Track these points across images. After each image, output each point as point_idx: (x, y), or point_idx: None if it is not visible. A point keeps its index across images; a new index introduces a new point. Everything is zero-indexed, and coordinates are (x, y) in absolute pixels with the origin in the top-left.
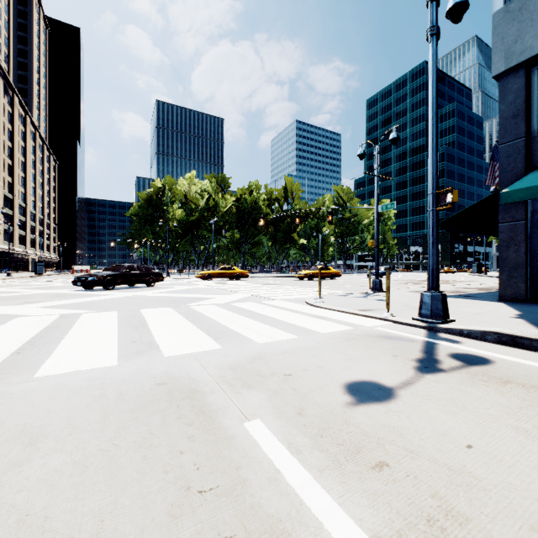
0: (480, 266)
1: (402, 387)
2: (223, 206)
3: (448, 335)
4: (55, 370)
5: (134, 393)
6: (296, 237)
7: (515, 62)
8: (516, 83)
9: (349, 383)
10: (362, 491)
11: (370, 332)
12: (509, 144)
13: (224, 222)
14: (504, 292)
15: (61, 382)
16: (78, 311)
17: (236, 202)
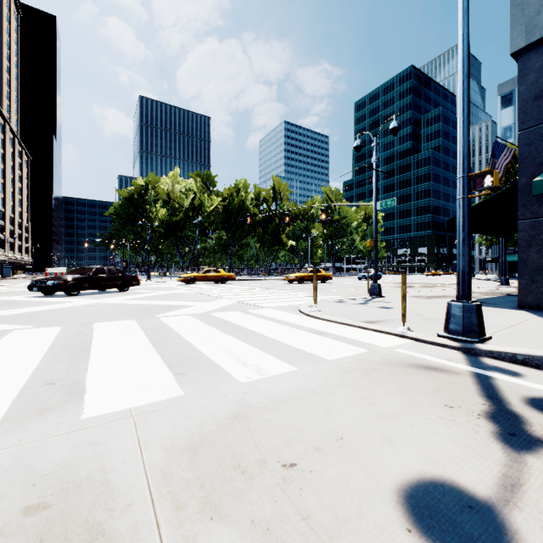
0: None
1: (509, 501)
2: (208, 206)
3: (496, 362)
4: None
5: None
6: (285, 239)
7: (538, 36)
8: (539, 60)
9: (406, 490)
10: None
11: (391, 357)
12: (530, 130)
13: (210, 222)
14: (524, 298)
15: None
16: (10, 326)
17: (223, 201)
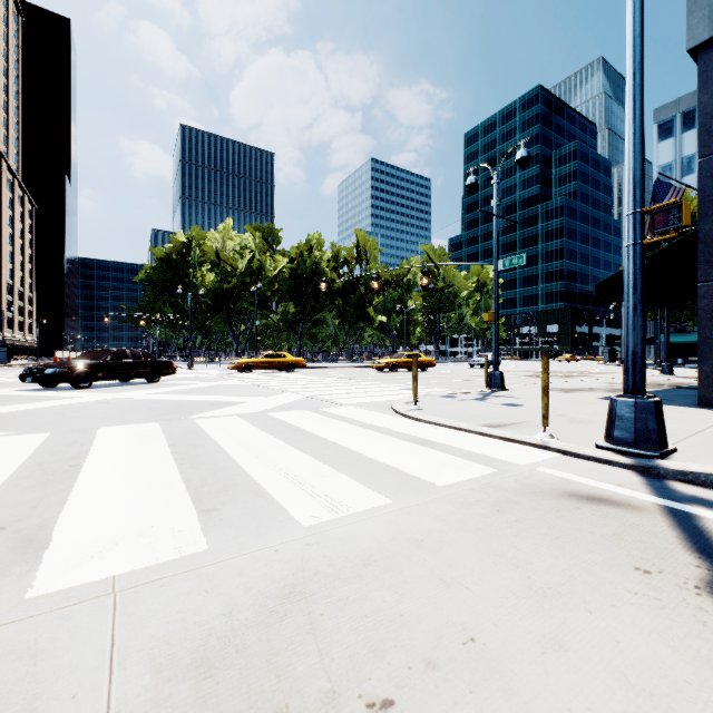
0: (613, 352)
1: None
2: (271, 269)
3: (693, 488)
4: None
5: None
6: (372, 313)
7: None
8: None
9: None
10: None
11: (533, 481)
12: None
13: (274, 291)
14: (708, 391)
15: None
16: None
17: (290, 263)
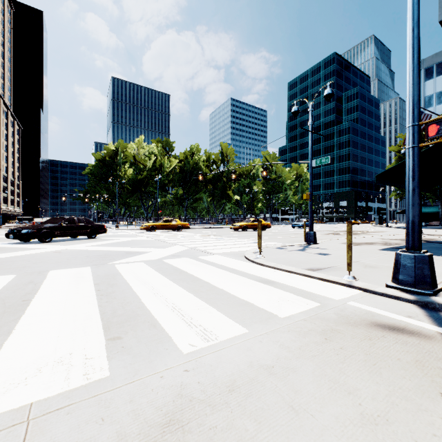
0: (381, 218)
1: None
2: (168, 166)
3: None
4: None
5: None
6: (231, 194)
7: None
8: None
9: None
10: None
11: (347, 313)
12: None
13: (169, 180)
14: None
15: None
16: None
17: (179, 163)
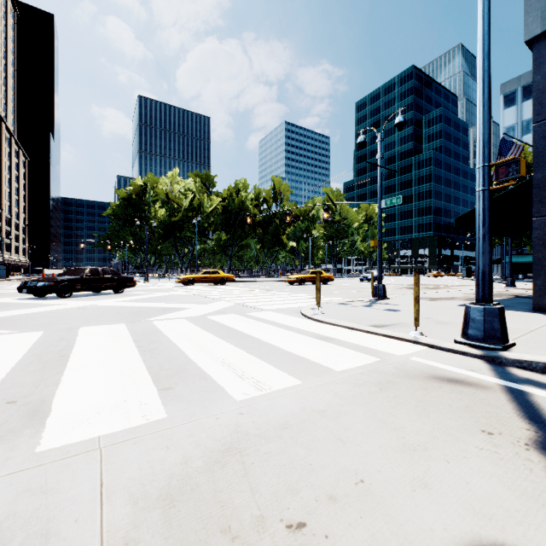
0: (469, 269)
1: None
2: (208, 206)
3: (526, 373)
4: None
5: None
6: (285, 240)
7: None
8: None
9: None
10: None
11: (407, 367)
12: None
13: (210, 223)
14: (540, 300)
15: None
16: None
17: (222, 202)
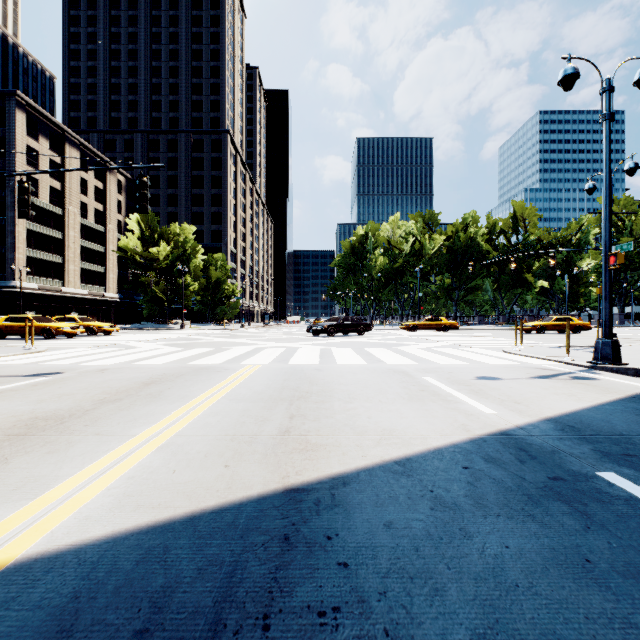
0: None
1: (508, 379)
2: (430, 248)
3: (600, 371)
4: (343, 363)
5: (380, 370)
6: (530, 278)
7: None
8: None
9: (480, 376)
10: (456, 386)
11: (531, 366)
12: None
13: (432, 266)
14: None
15: (349, 366)
16: (326, 347)
17: (446, 241)
